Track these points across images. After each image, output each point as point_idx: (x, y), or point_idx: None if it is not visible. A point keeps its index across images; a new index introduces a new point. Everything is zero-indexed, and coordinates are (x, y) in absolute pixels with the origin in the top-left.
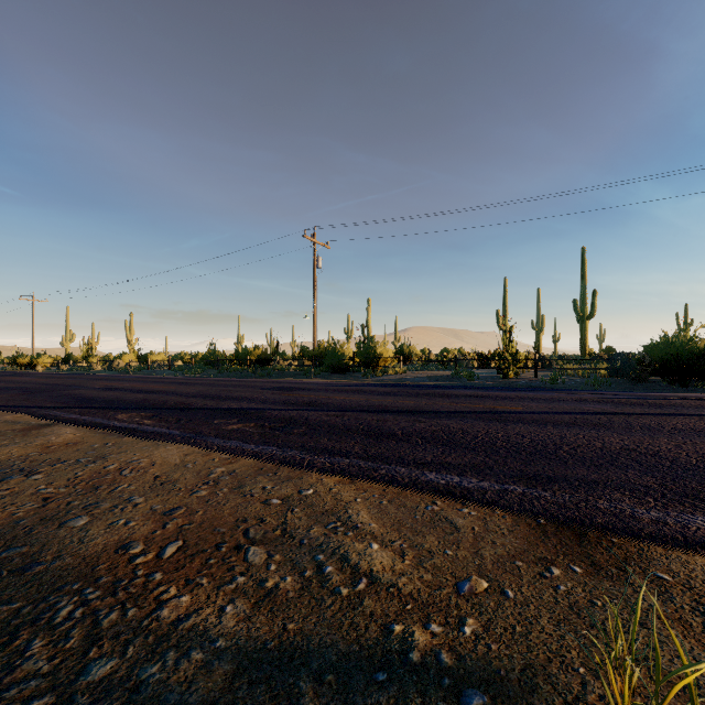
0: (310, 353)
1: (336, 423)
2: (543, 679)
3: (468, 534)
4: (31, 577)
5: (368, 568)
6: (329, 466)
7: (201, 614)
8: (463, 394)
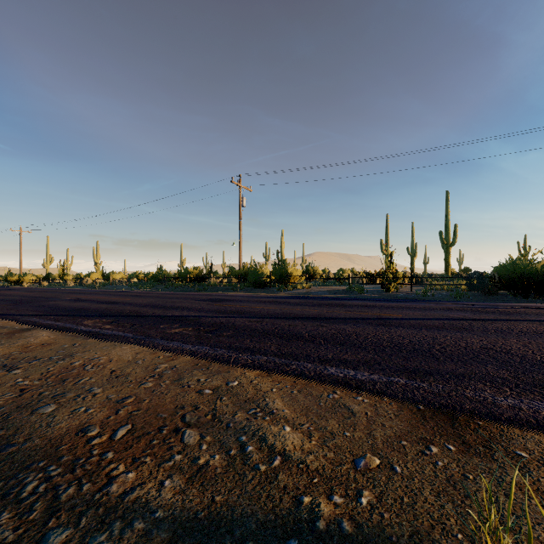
0: (236, 272)
1: (256, 327)
2: (428, 543)
3: (362, 418)
4: (5, 457)
5: (282, 448)
6: (251, 362)
7: (143, 488)
8: (355, 304)
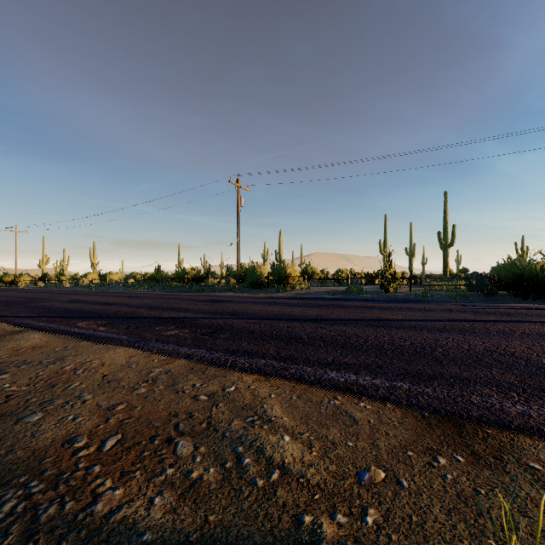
0: (234, 272)
1: (254, 329)
2: None
3: (365, 426)
4: None
5: (281, 460)
6: (248, 366)
7: (131, 506)
8: (354, 305)
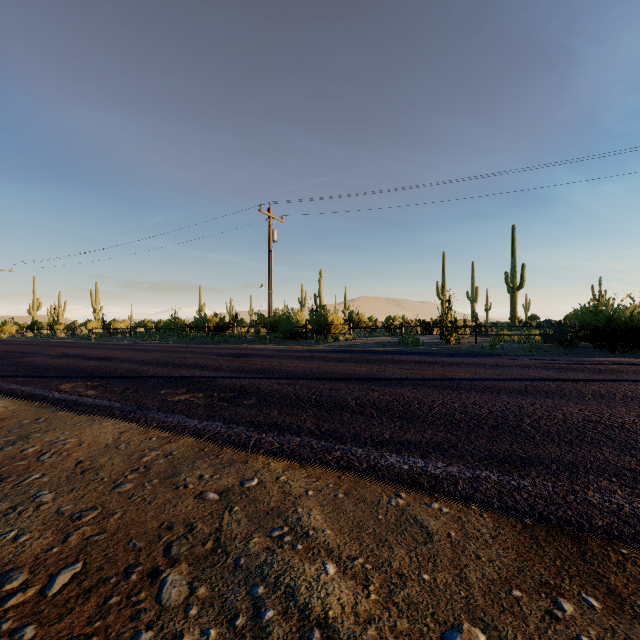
0: (265, 320)
1: (288, 393)
2: None
3: (445, 544)
4: None
5: (322, 612)
6: (278, 447)
7: None
8: (411, 360)
